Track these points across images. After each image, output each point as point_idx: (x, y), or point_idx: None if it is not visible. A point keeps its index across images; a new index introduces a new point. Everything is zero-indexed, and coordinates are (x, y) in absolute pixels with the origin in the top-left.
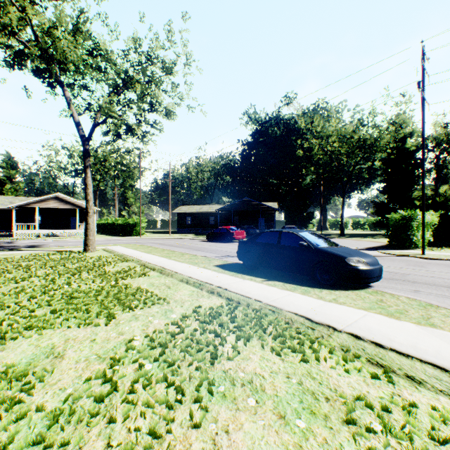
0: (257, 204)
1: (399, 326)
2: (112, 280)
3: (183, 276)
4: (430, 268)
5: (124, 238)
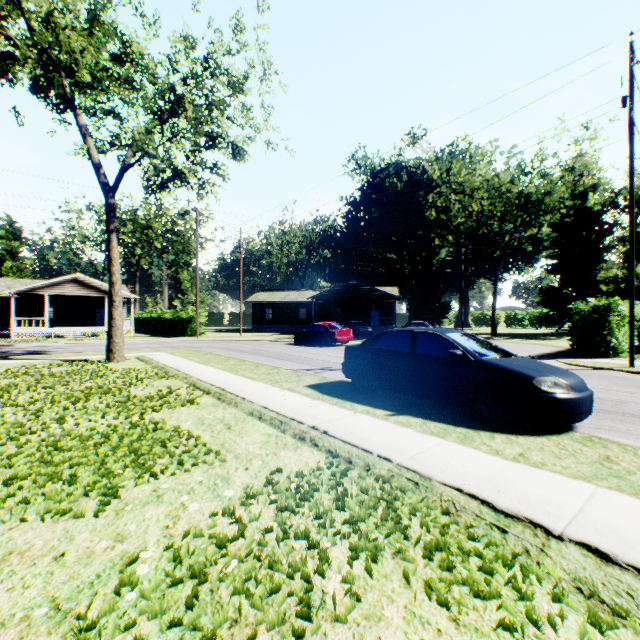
0: (369, 289)
1: None
2: (135, 414)
3: (253, 406)
4: None
5: (173, 339)
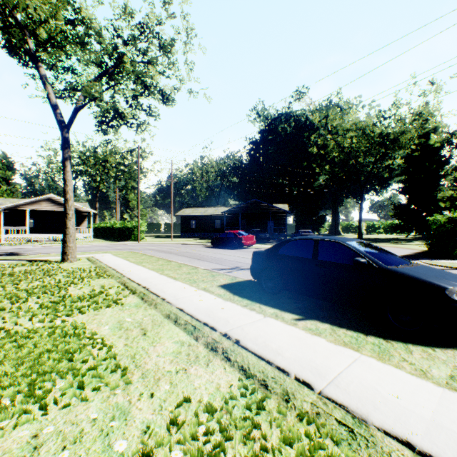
0: (267, 206)
1: None
2: (61, 316)
3: (171, 308)
4: None
5: (120, 243)
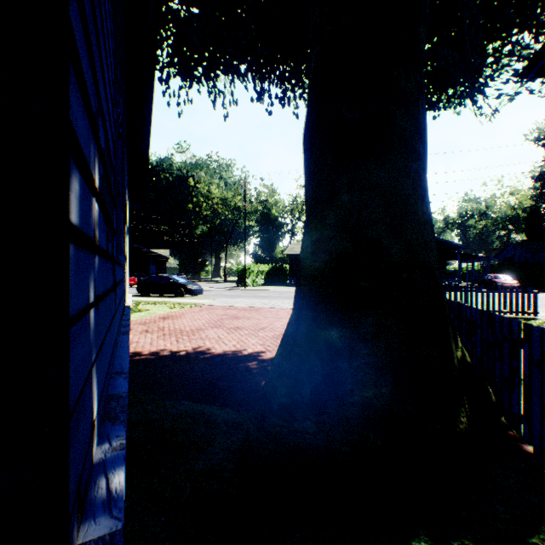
0: (148, 252)
1: (192, 300)
2: None
3: None
4: (236, 292)
5: None
